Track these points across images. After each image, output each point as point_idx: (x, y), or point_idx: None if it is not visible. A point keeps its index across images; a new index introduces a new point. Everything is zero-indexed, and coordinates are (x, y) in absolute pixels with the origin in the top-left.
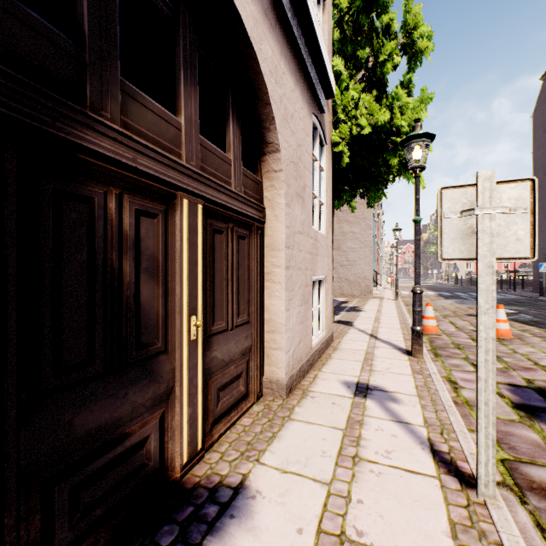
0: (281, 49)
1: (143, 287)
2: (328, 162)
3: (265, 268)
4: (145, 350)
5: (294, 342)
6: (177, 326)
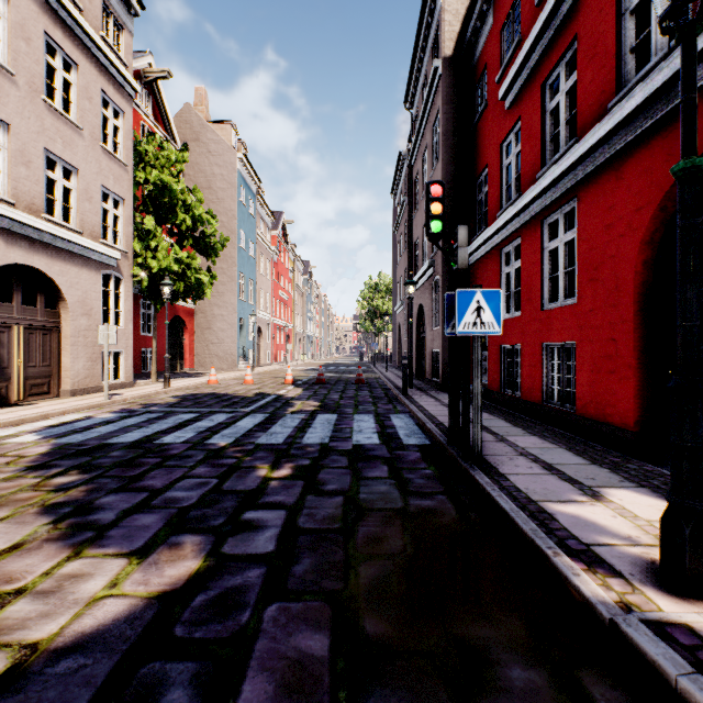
0: (67, 262)
1: (2, 350)
2: (128, 287)
3: (63, 345)
4: (2, 366)
5: (81, 377)
6: (13, 361)
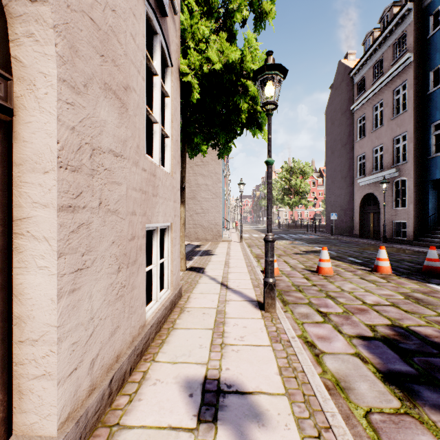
0: None
1: None
2: (175, 90)
3: (16, 208)
4: None
5: (97, 341)
6: None
